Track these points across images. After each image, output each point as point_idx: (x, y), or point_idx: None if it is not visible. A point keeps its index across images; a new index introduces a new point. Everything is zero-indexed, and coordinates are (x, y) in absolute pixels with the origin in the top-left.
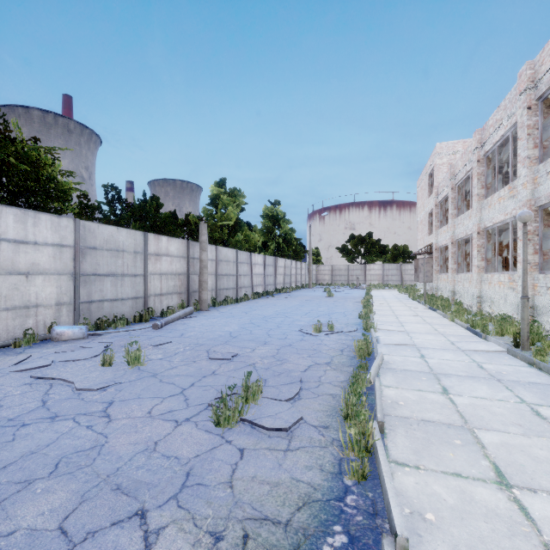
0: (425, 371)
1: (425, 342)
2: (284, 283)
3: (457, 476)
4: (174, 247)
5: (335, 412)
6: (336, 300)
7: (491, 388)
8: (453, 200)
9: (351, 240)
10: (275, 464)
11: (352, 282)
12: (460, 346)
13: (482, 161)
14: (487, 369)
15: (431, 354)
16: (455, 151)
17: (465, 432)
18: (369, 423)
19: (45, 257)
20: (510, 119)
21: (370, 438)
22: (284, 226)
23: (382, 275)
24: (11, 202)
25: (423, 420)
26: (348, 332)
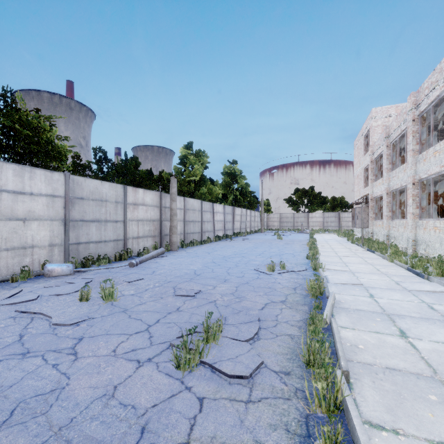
0: (378, 311)
1: (371, 282)
2: (240, 228)
3: None
4: (149, 197)
5: (295, 355)
6: (285, 242)
7: None
8: (388, 156)
9: (296, 192)
10: (236, 420)
11: (297, 227)
12: (405, 286)
13: (417, 120)
14: (439, 310)
15: (380, 294)
16: (388, 115)
17: (438, 385)
18: (338, 377)
19: (39, 205)
20: None
21: (339, 394)
22: (241, 181)
23: (323, 222)
24: (17, 161)
25: (388, 368)
26: (298, 271)
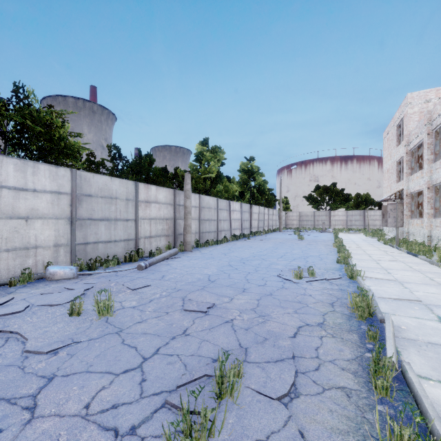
0: None
1: (431, 297)
2: (258, 227)
3: None
4: (162, 195)
5: (362, 437)
6: (307, 243)
7: None
8: (429, 146)
9: (317, 189)
10: None
11: (318, 226)
12: None
13: None
14: None
15: None
16: (427, 100)
17: None
18: None
19: (43, 203)
20: None
21: None
22: (258, 178)
23: (346, 220)
24: (30, 159)
25: None
26: (331, 279)
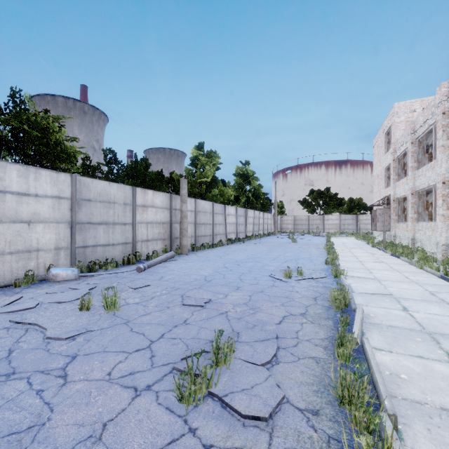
0: (416, 329)
1: (402, 291)
2: (253, 231)
3: None
4: (159, 199)
5: (323, 386)
6: (300, 246)
7: None
8: (413, 154)
9: (311, 194)
10: None
11: (312, 230)
12: (442, 298)
13: (448, 113)
14: None
15: (414, 306)
16: (412, 110)
17: None
18: (388, 430)
19: (45, 207)
20: None
21: None
22: (253, 182)
23: (339, 224)
24: (26, 163)
25: (444, 409)
26: (317, 278)
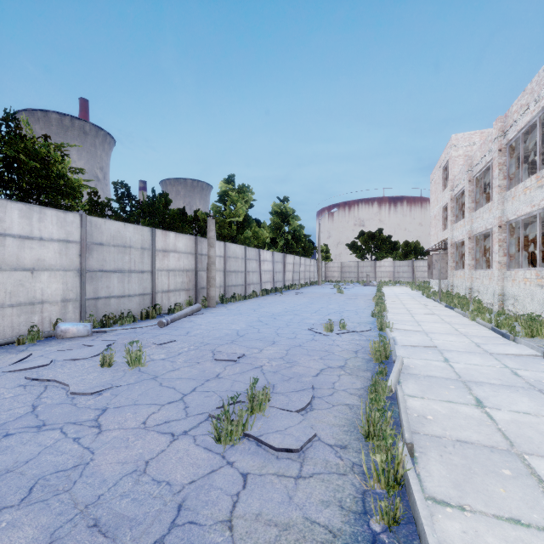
0: (452, 378)
1: (447, 344)
2: (292, 279)
3: (515, 523)
4: (182, 243)
5: (353, 427)
6: (346, 297)
7: (533, 400)
8: (470, 193)
9: (361, 236)
10: (284, 497)
11: (362, 279)
12: (487, 349)
13: (504, 150)
14: (524, 376)
15: (456, 358)
16: (471, 143)
17: (513, 459)
18: (399, 448)
19: (50, 253)
20: (538, 103)
21: (400, 467)
22: (293, 222)
23: (393, 272)
24: (22, 199)
25: (459, 441)
26: (361, 331)
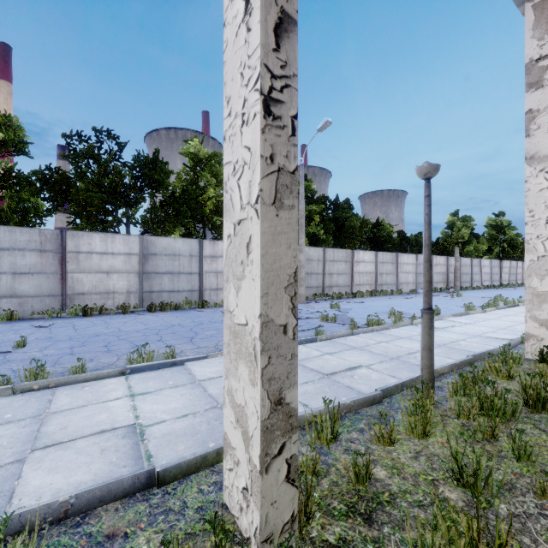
0: None
1: None
2: (508, 280)
3: None
4: (442, 260)
5: None
6: None
7: None
8: None
9: None
10: None
11: None
12: None
13: None
14: None
15: None
16: None
17: None
18: None
19: (410, 268)
20: None
21: None
22: (509, 232)
23: None
24: (379, 247)
25: None
26: None
